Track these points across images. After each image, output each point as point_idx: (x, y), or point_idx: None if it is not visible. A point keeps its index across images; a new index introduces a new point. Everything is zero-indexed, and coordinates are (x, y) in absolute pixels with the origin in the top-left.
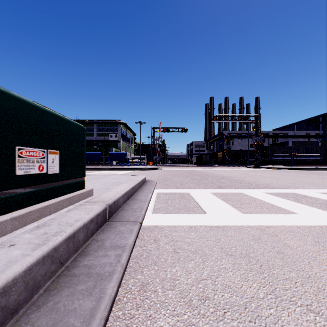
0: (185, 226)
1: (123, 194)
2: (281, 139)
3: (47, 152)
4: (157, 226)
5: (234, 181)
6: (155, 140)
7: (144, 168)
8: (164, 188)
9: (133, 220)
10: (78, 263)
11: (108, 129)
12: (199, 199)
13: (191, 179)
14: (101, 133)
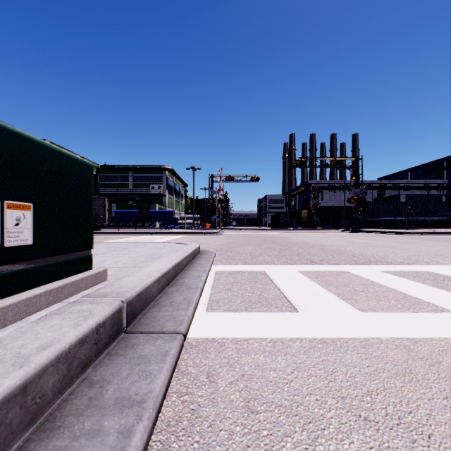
0: (265, 340)
1: (159, 277)
2: (390, 192)
3: (2, 205)
4: (214, 339)
5: (330, 251)
6: (213, 192)
7: (198, 233)
8: (227, 264)
9: (170, 330)
10: None
11: (148, 177)
12: (282, 283)
13: (266, 249)
14: (140, 183)
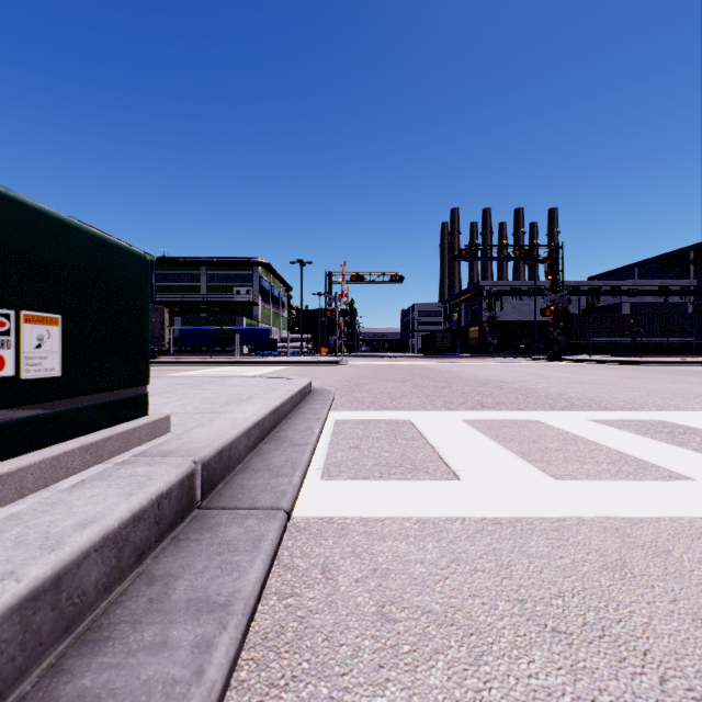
0: (409, 520)
1: (249, 428)
2: (607, 299)
3: (17, 318)
4: (333, 518)
5: (513, 390)
6: (332, 300)
7: (308, 362)
8: (353, 409)
9: (266, 505)
10: (61, 683)
11: (231, 276)
12: (436, 438)
13: (413, 387)
14: (218, 285)
